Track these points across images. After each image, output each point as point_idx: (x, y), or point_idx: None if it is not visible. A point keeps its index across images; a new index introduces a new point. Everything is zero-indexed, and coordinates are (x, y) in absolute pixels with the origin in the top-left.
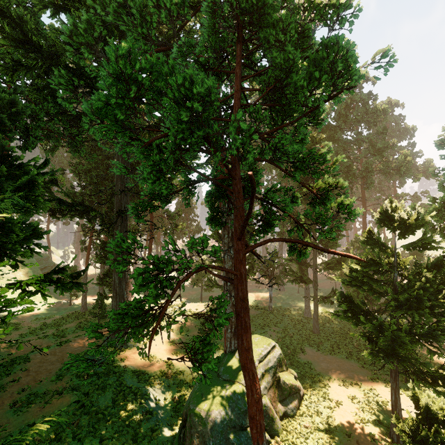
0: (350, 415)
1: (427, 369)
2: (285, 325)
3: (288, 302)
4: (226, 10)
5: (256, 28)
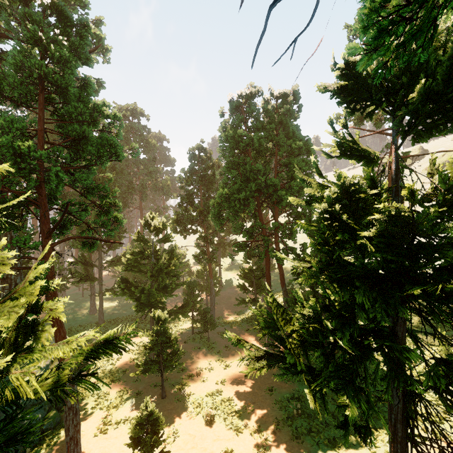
0: (127, 360)
1: (165, 305)
2: (69, 327)
3: (72, 307)
4: (35, 75)
5: (60, 96)
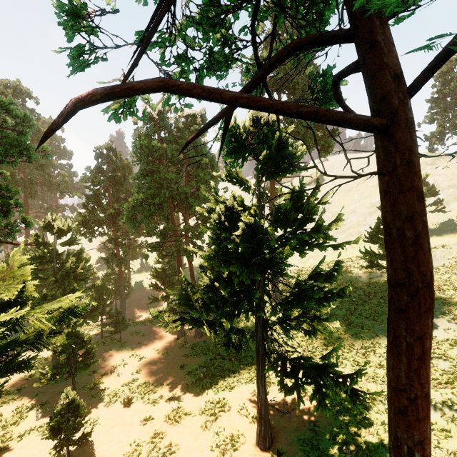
0: (20, 379)
1: None
2: None
3: None
4: None
5: None
